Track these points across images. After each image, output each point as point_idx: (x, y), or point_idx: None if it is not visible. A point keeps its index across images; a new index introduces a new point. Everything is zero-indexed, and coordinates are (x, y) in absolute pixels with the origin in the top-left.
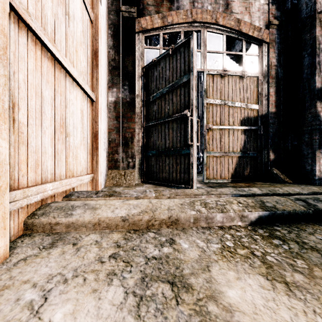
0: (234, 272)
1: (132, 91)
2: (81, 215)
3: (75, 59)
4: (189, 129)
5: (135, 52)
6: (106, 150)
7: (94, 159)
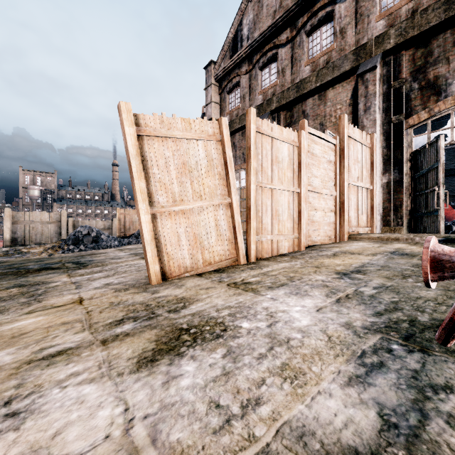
0: (402, 244)
1: (401, 173)
2: (364, 235)
3: (361, 176)
4: (435, 199)
5: (403, 145)
6: (380, 214)
7: (371, 220)
